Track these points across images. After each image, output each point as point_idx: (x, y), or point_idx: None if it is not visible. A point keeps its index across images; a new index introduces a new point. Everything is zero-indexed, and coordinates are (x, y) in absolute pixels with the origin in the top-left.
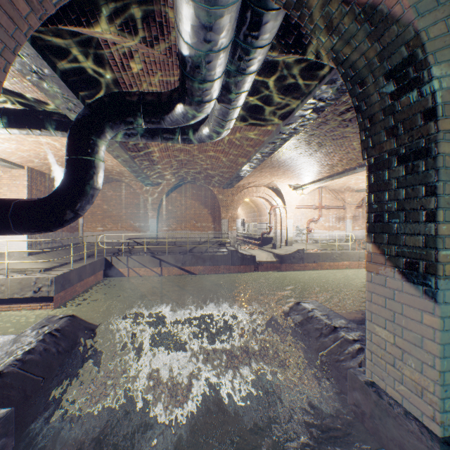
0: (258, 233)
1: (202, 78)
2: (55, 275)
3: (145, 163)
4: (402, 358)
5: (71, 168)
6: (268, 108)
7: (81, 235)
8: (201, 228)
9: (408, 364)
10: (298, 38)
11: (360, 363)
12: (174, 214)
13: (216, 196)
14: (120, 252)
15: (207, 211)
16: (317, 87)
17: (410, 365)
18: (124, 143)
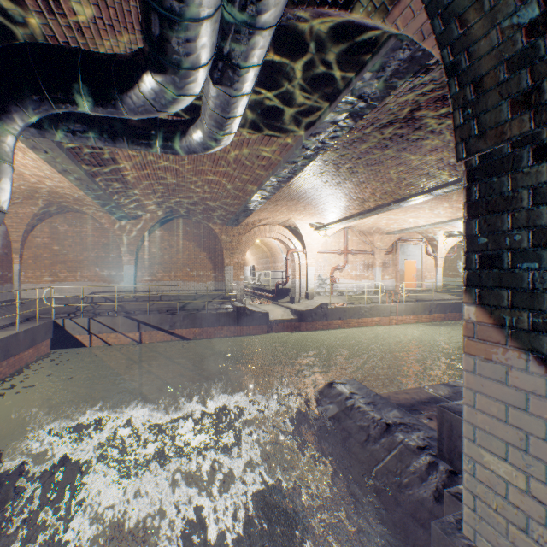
0: (272, 283)
1: (177, 9)
2: None
3: (112, 185)
4: None
5: None
6: (288, 108)
7: (17, 288)
8: (197, 278)
9: None
10: None
11: (435, 491)
12: (160, 258)
13: (217, 236)
14: (79, 311)
15: (206, 255)
16: (358, 76)
17: None
18: (73, 149)
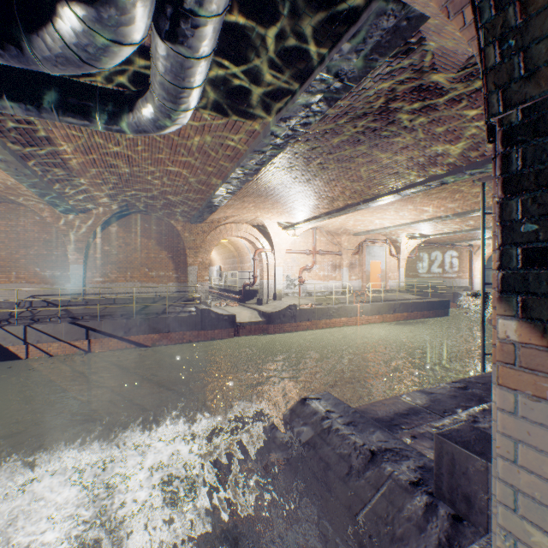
0: (239, 284)
1: None
2: None
3: (49, 170)
4: None
5: None
6: (256, 85)
7: None
8: (157, 279)
9: None
10: None
11: (438, 545)
12: (114, 257)
13: (180, 233)
14: (13, 318)
15: (167, 254)
16: (335, 47)
17: None
18: None
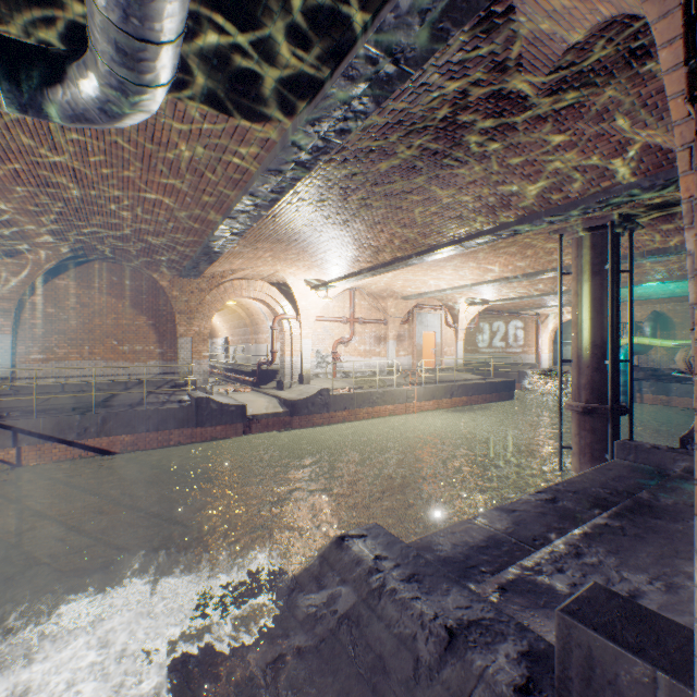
0: (253, 362)
1: None
2: None
3: None
4: None
5: None
6: (268, 62)
7: None
8: (132, 356)
9: None
10: None
11: None
12: (63, 324)
13: (165, 291)
14: None
15: (147, 320)
16: (389, 2)
17: None
18: None
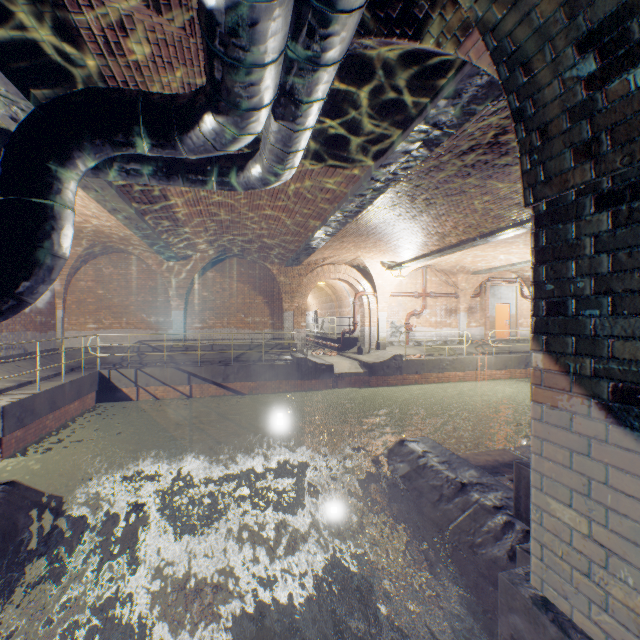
0: (337, 331)
1: (242, 57)
2: (5, 403)
3: (162, 223)
4: (607, 565)
5: (6, 217)
6: (355, 138)
7: (61, 336)
8: (253, 325)
9: (621, 578)
10: (408, 7)
11: (510, 550)
12: (212, 303)
13: (275, 277)
14: (125, 362)
15: (263, 299)
16: (432, 103)
17: (626, 581)
18: (124, 187)
